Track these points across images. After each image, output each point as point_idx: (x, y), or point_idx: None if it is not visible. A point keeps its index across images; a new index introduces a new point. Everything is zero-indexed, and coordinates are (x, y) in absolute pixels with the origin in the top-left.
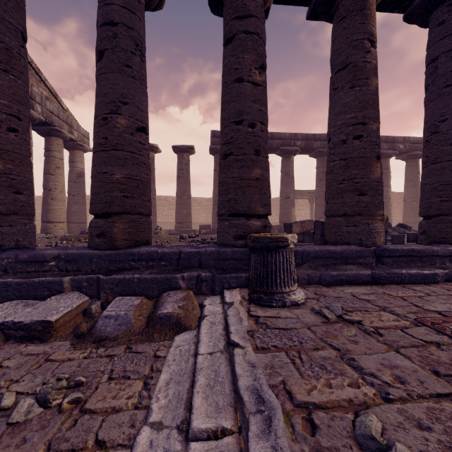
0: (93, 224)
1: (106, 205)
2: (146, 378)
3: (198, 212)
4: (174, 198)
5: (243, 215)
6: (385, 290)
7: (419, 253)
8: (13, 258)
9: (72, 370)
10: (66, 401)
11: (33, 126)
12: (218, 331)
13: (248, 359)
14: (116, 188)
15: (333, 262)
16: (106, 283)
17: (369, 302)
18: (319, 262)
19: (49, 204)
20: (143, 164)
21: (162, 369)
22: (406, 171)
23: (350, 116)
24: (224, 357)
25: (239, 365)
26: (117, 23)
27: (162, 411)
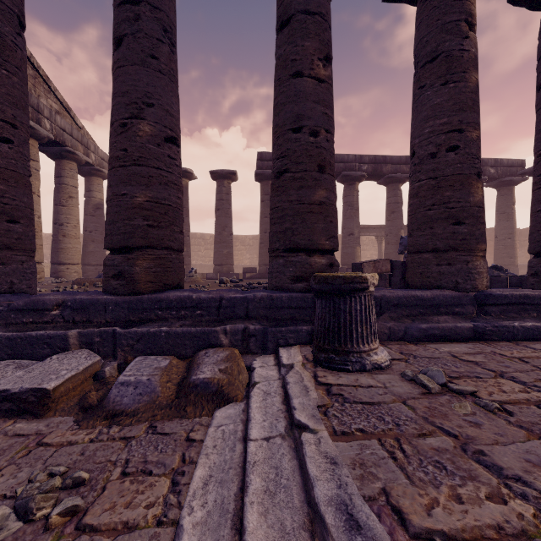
0: (109, 261)
1: (125, 237)
2: (175, 473)
3: (240, 253)
4: (211, 235)
5: (302, 250)
6: (495, 349)
7: (534, 300)
8: (5, 305)
9: (72, 460)
10: (55, 512)
11: (41, 147)
12: (275, 405)
13: (324, 451)
14: (138, 214)
15: (421, 311)
16: (125, 338)
17: (478, 365)
18: (403, 311)
19: (60, 242)
20: (173, 184)
21: (197, 459)
22: (498, 202)
23: (442, 121)
24: (286, 445)
25: (311, 460)
26: (140, 1)
27: (197, 531)
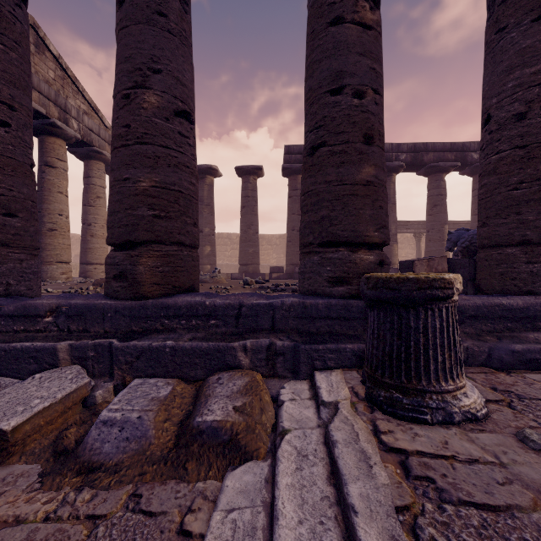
0: (109, 259)
1: (127, 230)
2: None
3: (267, 253)
4: (238, 235)
5: (344, 243)
6: None
7: None
8: None
9: None
10: None
11: (70, 148)
12: (317, 485)
13: None
14: (143, 202)
15: (508, 326)
16: (123, 354)
17: None
18: (482, 325)
19: (89, 242)
20: (185, 167)
21: None
22: None
23: (535, 69)
24: None
25: None
26: None
27: None
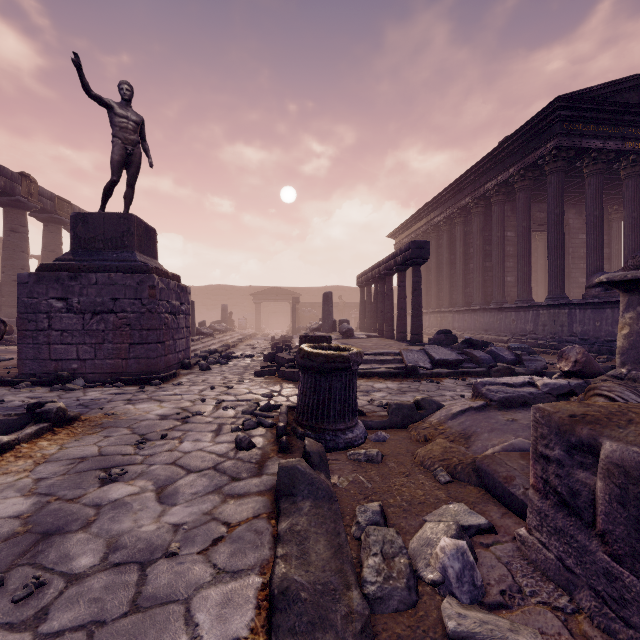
0: None
1: None
2: None
3: None
4: None
5: None
6: None
7: None
8: None
9: None
10: None
11: None
12: None
13: None
14: None
15: None
16: None
17: None
18: None
19: None
20: None
21: None
22: None
23: None
24: None
25: None
26: None
27: None
